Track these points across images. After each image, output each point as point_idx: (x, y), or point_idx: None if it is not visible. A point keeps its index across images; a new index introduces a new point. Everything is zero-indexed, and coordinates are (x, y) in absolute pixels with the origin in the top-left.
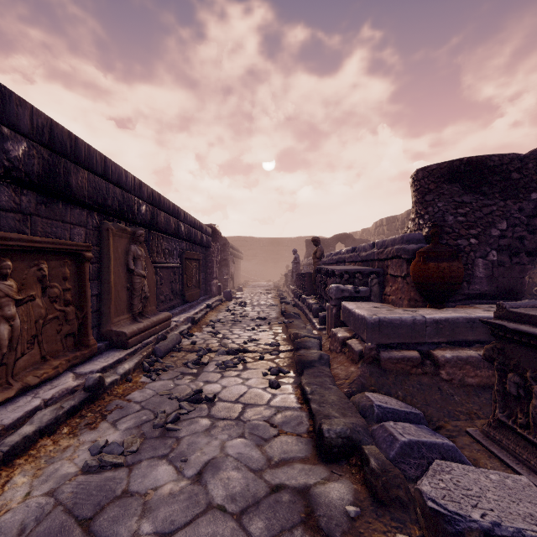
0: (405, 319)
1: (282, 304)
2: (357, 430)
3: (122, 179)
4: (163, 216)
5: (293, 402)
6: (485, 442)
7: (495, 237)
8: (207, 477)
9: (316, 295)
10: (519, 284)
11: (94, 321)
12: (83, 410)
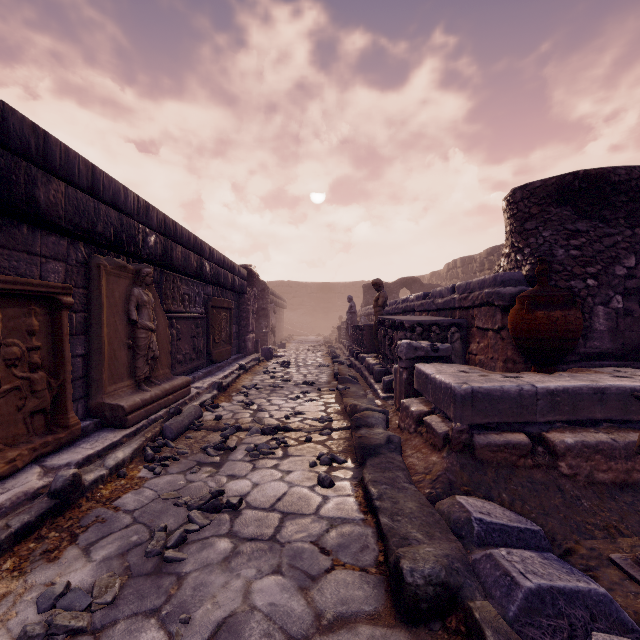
0: (508, 389)
1: (334, 364)
2: (455, 567)
3: (119, 198)
4: (180, 250)
5: (352, 510)
6: None
7: (620, 278)
8: None
9: (378, 353)
10: None
11: (79, 391)
12: (43, 528)
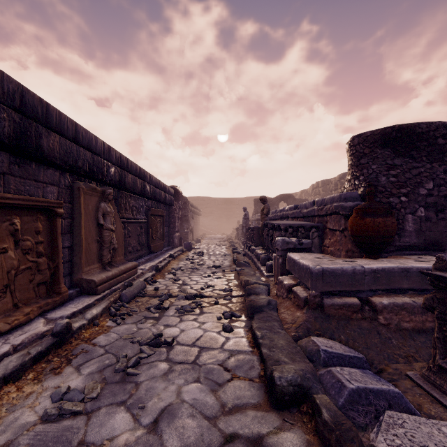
0: (346, 269)
1: (234, 253)
2: (307, 376)
3: (92, 143)
4: (130, 177)
5: (245, 345)
6: (426, 386)
7: (423, 196)
8: (163, 425)
9: (264, 246)
10: (444, 237)
11: (66, 270)
12: (50, 355)
